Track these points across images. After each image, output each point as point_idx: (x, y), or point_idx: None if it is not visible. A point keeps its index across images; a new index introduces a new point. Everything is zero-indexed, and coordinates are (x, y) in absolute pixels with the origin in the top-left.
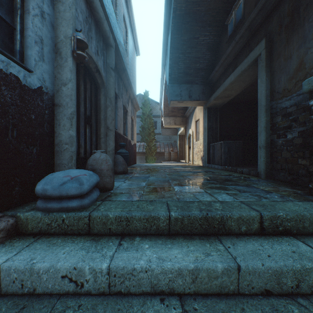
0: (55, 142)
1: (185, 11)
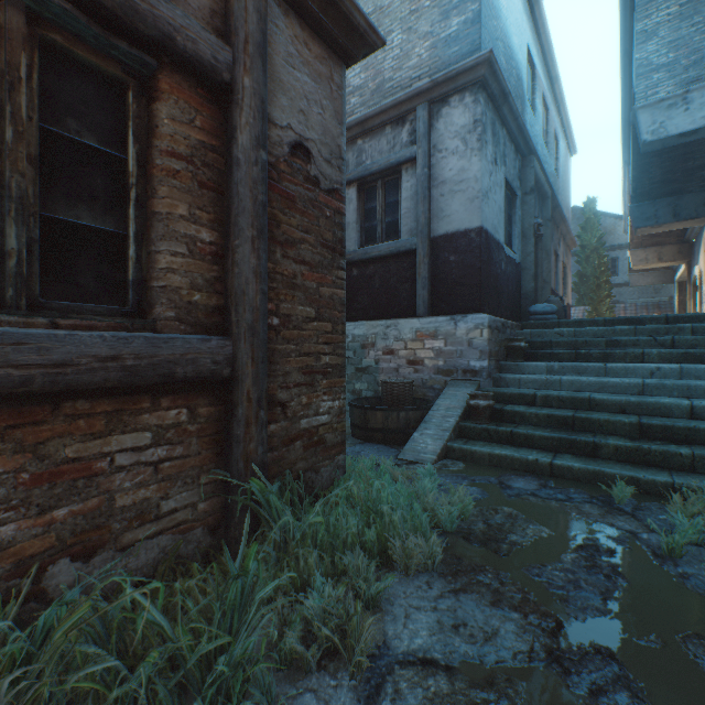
0: (521, 292)
1: None
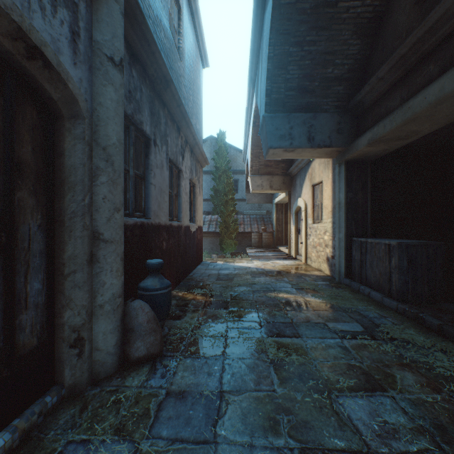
0: None
1: None
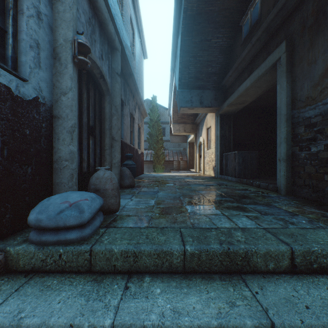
0: (53, 158)
1: (196, 11)
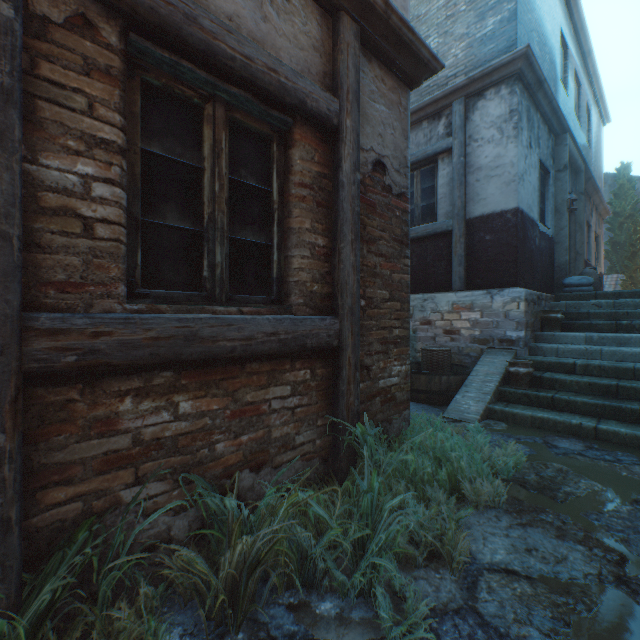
0: (554, 265)
1: None
